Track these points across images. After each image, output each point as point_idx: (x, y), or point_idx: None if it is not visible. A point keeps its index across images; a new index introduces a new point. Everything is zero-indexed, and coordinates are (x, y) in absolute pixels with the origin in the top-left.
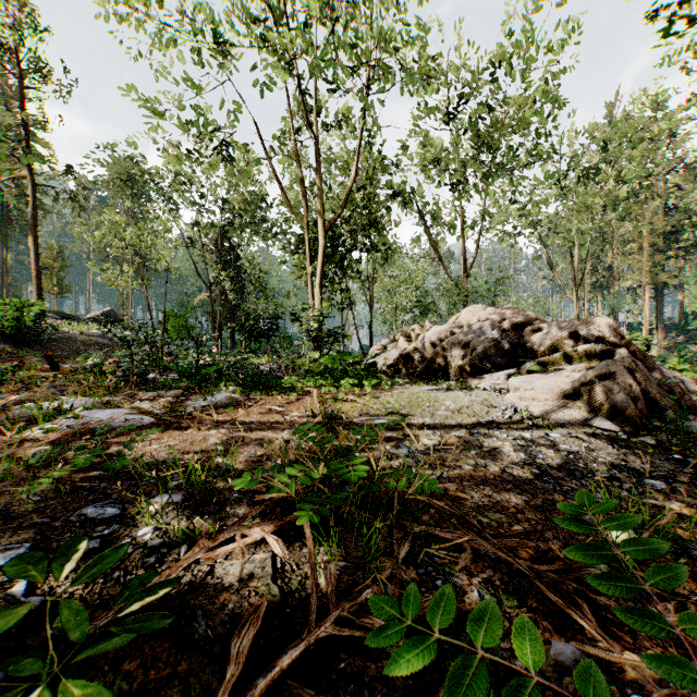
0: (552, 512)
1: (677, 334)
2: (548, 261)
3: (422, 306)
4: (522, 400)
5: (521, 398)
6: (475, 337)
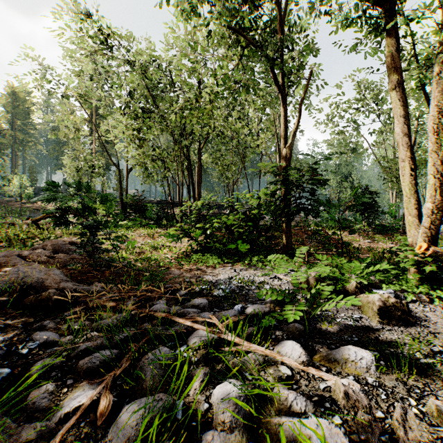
0: None
1: None
2: None
3: None
4: None
5: None
6: None
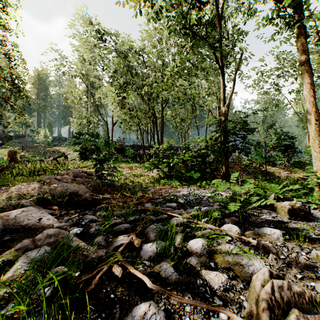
0: None
1: None
2: None
3: None
4: None
5: None
6: None
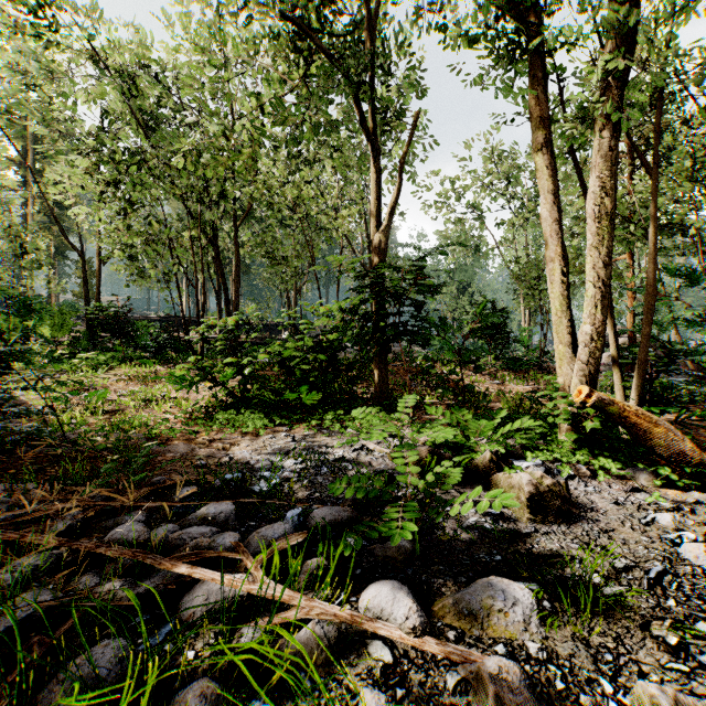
0: None
1: None
2: None
3: None
4: None
5: None
6: None
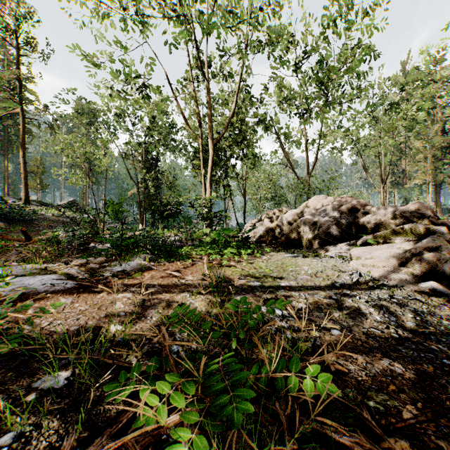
0: (431, 389)
1: (449, 216)
2: (363, 167)
3: (278, 197)
4: (364, 266)
5: (363, 264)
6: (321, 217)
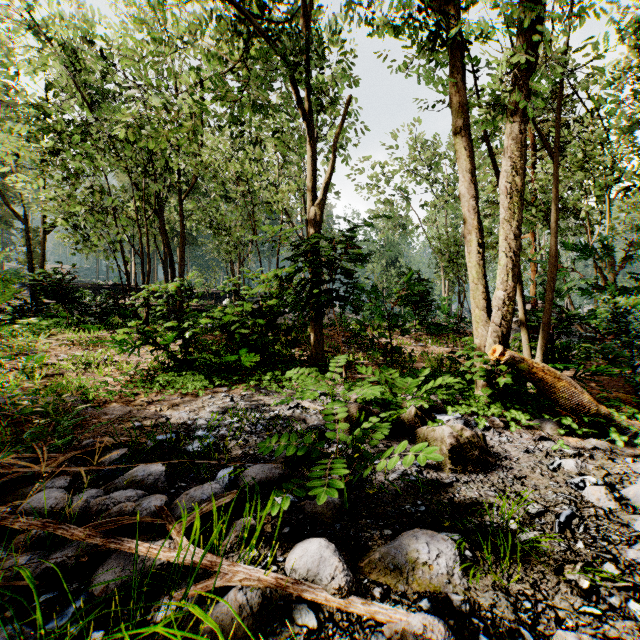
0: None
1: None
2: None
3: None
4: None
5: None
6: None
